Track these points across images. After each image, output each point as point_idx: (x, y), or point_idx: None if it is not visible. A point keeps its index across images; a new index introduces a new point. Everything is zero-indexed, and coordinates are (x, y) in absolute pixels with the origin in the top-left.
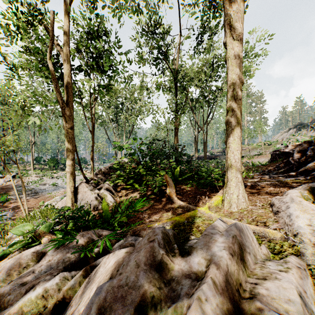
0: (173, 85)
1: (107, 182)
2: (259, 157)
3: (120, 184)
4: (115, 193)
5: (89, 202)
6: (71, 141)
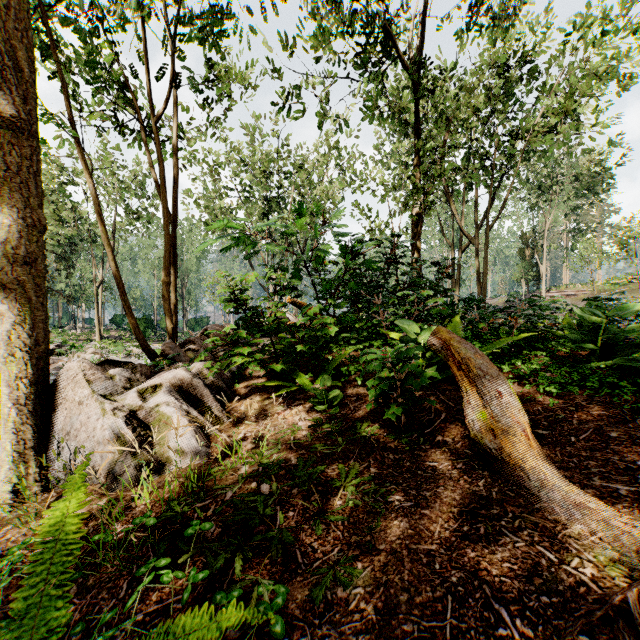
0: (410, 102)
1: (197, 364)
2: None
3: (251, 372)
4: (217, 406)
5: (92, 448)
6: (15, 184)
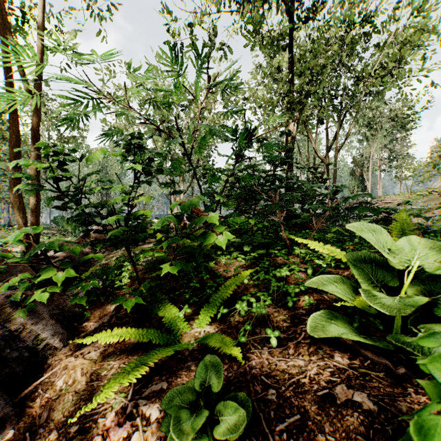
0: (287, 28)
1: None
2: (435, 213)
3: None
4: None
5: None
6: None
